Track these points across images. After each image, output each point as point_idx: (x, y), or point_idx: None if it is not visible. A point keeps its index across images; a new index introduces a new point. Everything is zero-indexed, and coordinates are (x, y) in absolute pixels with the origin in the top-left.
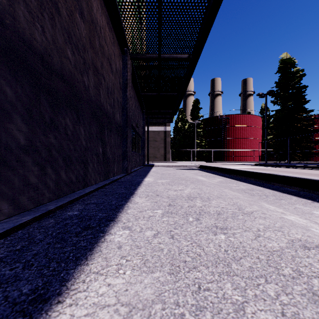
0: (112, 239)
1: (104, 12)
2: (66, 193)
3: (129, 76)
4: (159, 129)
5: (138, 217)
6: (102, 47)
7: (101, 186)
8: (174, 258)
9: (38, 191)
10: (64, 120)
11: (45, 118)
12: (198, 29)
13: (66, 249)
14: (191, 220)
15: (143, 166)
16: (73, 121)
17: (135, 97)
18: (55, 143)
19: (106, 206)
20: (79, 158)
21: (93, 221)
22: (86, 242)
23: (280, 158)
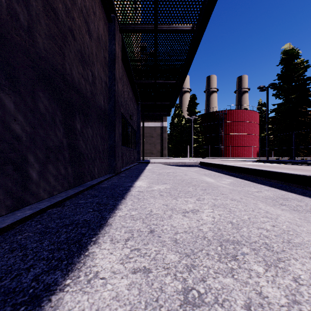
0: None
1: None
2: None
3: (118, 51)
4: (156, 125)
5: None
6: None
7: (55, 202)
8: None
9: None
10: None
11: None
12: None
13: None
14: None
15: (138, 163)
16: None
17: (128, 84)
18: None
19: None
20: None
21: None
22: None
23: (282, 154)
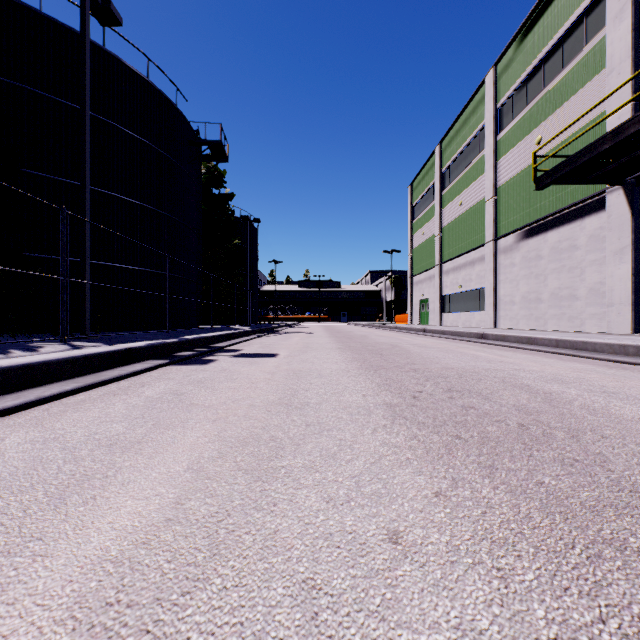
0: None
1: None
2: None
3: None
4: None
5: None
6: None
7: None
8: None
9: None
10: None
11: None
12: None
13: None
14: None
15: None
16: None
17: None
18: None
19: None
20: None
21: None
22: None
23: None
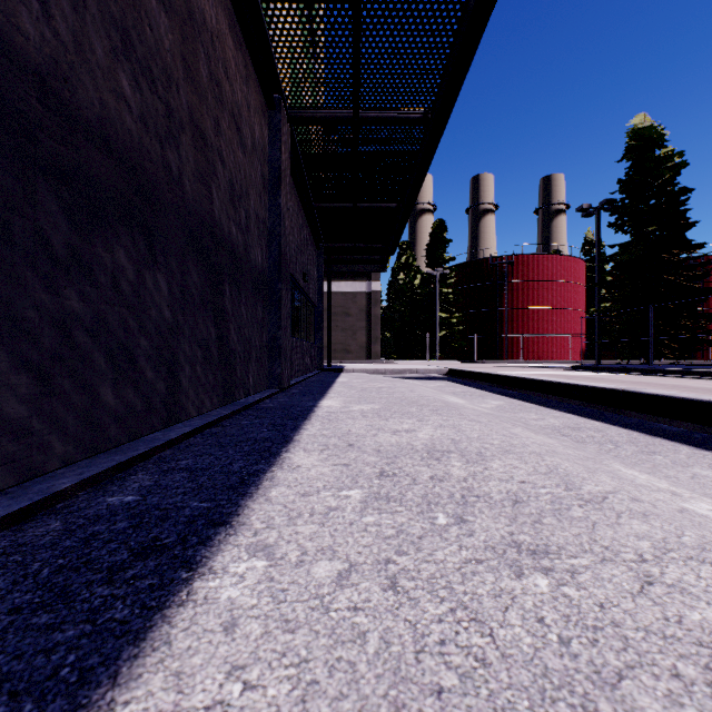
0: (214, 591)
1: (223, 1)
2: (115, 442)
3: (285, 159)
4: (356, 289)
5: (298, 511)
6: (218, 84)
7: (212, 420)
8: (401, 675)
9: (29, 440)
10: (111, 255)
11: (51, 246)
12: (448, 47)
13: (61, 637)
14: (443, 523)
15: (320, 372)
16: (136, 258)
17: (301, 212)
18: (84, 313)
19: (216, 478)
20: (154, 352)
21: (171, 526)
22: (131, 607)
23: (630, 354)
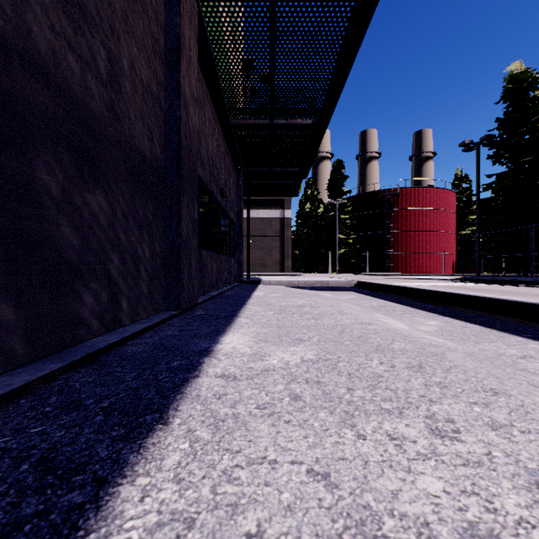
0: None
1: None
2: None
3: (188, 35)
4: (272, 215)
5: None
6: None
7: None
8: None
9: None
10: None
11: None
12: None
13: None
14: None
15: (238, 284)
16: None
17: (217, 126)
18: None
19: None
20: None
21: None
22: None
23: (507, 267)
